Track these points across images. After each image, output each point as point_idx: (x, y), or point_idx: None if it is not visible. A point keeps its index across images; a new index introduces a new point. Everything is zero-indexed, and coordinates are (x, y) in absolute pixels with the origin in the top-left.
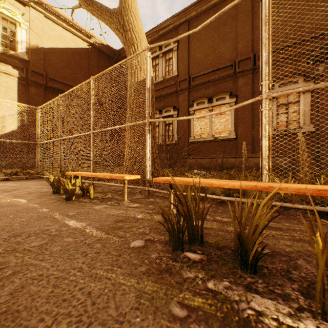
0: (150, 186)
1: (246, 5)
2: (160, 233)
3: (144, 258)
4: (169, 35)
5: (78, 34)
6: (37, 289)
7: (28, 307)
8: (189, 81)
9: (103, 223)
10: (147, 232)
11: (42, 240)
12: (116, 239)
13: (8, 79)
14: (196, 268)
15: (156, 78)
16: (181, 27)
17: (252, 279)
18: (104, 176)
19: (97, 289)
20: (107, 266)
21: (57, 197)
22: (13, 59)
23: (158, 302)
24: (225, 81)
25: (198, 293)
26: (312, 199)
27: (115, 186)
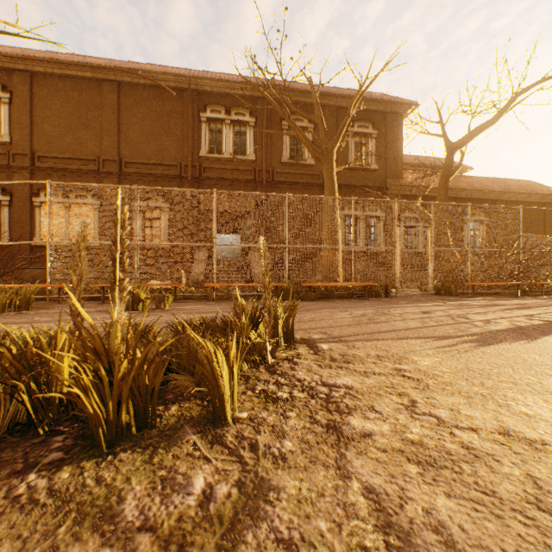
0: None
1: (113, 102)
2: None
3: None
4: None
5: None
6: None
7: None
8: (33, 159)
9: None
10: None
11: None
12: None
13: None
14: None
15: None
16: (19, 75)
17: None
18: None
19: None
20: None
21: None
22: None
23: None
24: (88, 176)
25: None
26: None
27: None
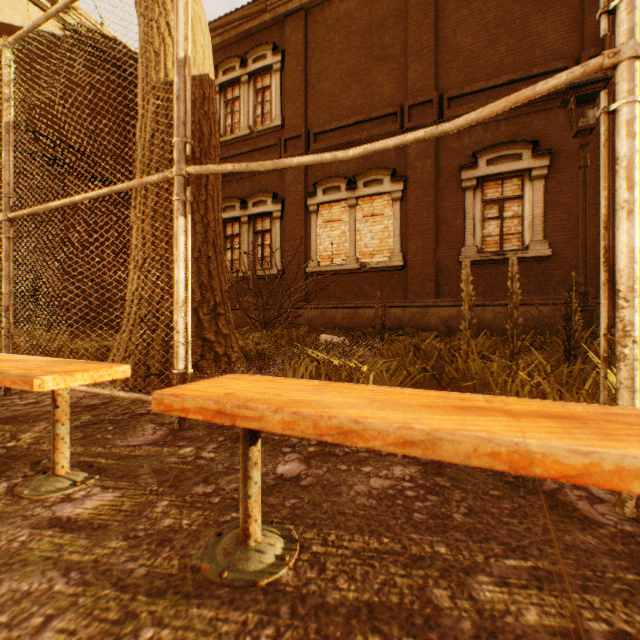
0: None
1: None
2: None
3: None
4: (263, 35)
5: None
6: None
7: None
8: (307, 141)
9: None
10: None
11: None
12: None
13: None
14: None
15: (234, 129)
16: (290, 21)
17: None
18: None
19: None
20: None
21: None
22: None
23: None
24: None
25: None
26: None
27: None
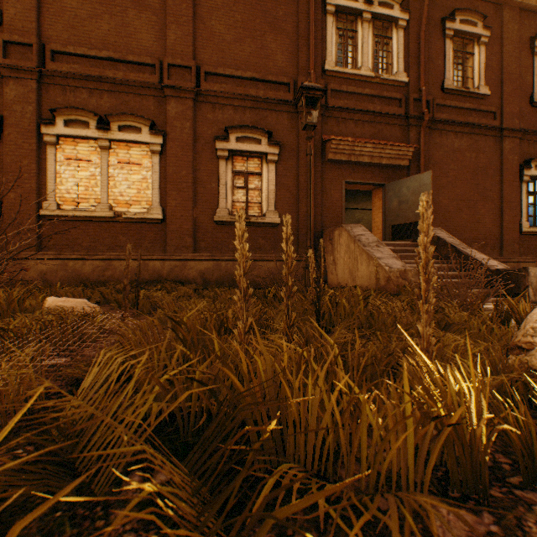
0: None
1: None
2: None
3: None
4: None
5: None
6: None
7: None
8: (41, 55)
9: None
10: None
11: None
12: None
13: None
14: None
15: None
16: None
17: None
18: None
19: None
20: None
21: None
22: None
23: None
24: (140, 93)
25: None
26: None
27: None
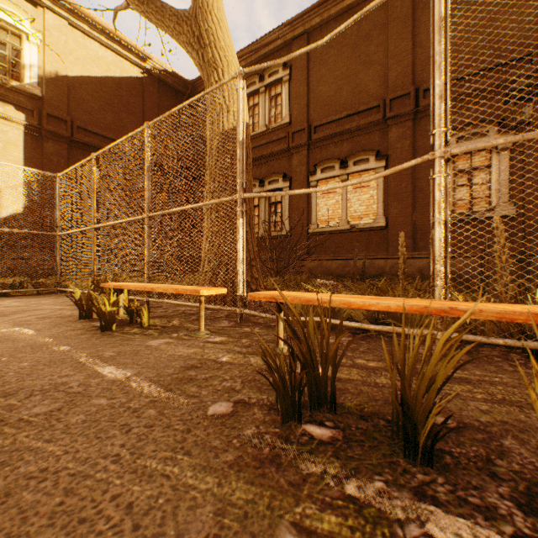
0: (245, 307)
1: (403, 8)
2: (261, 389)
3: (232, 435)
4: (276, 56)
5: (125, 53)
6: (33, 499)
7: (13, 536)
8: (309, 133)
9: (162, 371)
10: (238, 387)
11: (53, 403)
12: (183, 400)
13: (8, 127)
14: (324, 456)
15: (255, 128)
16: (296, 43)
17: (426, 476)
18: (166, 290)
19: (145, 497)
20: (165, 452)
21: (87, 325)
22: (16, 95)
23: (255, 524)
24: (368, 132)
25: (329, 506)
26: (519, 329)
27: (185, 307)
